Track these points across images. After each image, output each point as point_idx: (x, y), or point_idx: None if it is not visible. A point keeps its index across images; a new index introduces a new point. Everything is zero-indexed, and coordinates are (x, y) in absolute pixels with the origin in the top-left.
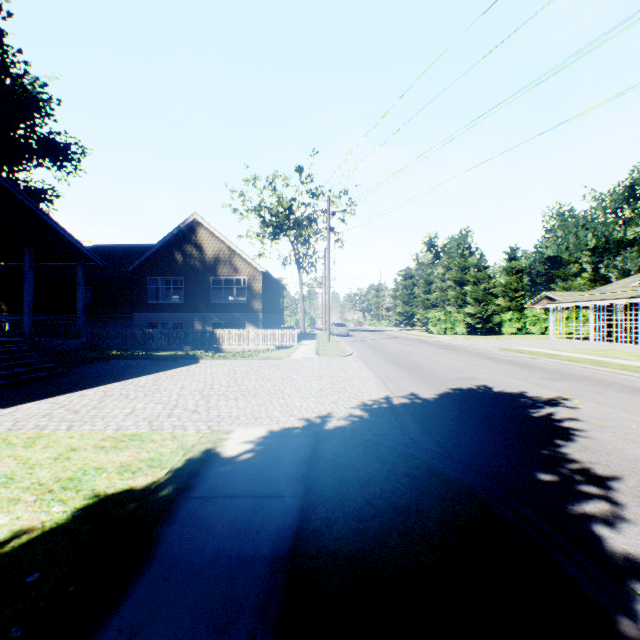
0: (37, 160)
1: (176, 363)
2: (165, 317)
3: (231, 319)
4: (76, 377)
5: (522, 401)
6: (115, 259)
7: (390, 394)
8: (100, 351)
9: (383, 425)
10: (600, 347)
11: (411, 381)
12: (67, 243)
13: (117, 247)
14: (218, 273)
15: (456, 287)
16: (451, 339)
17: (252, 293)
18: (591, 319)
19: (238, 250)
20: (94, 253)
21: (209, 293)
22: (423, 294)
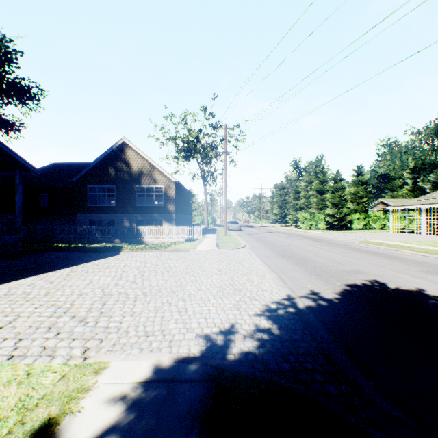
0: (7, 99)
1: (99, 255)
2: (101, 217)
3: (151, 218)
4: (0, 270)
5: (432, 303)
6: (67, 173)
7: (291, 293)
8: (46, 243)
9: (300, 349)
10: (436, 240)
11: (304, 275)
12: (4, 153)
13: (69, 165)
14: (141, 183)
15: (317, 195)
16: (317, 233)
17: (167, 198)
18: (424, 218)
19: (157, 165)
20: (30, 162)
21: (135, 198)
22: (293, 200)
